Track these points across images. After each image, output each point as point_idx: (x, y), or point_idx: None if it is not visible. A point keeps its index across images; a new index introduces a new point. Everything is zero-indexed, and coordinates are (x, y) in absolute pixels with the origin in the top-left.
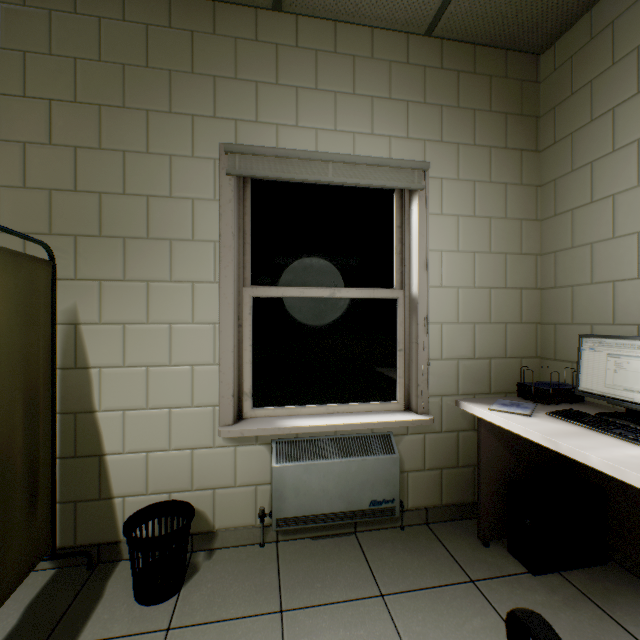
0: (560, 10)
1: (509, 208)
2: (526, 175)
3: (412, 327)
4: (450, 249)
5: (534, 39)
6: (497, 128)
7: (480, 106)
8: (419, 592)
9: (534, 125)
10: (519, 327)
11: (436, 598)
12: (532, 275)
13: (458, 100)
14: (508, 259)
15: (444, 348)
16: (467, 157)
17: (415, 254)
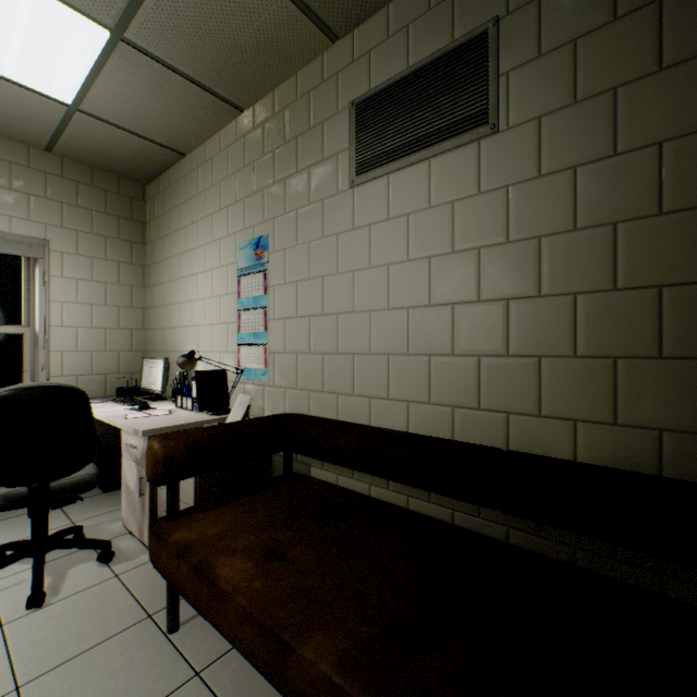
0: (142, 171)
1: (123, 277)
2: (137, 258)
3: (37, 354)
4: (71, 301)
5: (136, 177)
6: (113, 225)
7: (98, 208)
8: (11, 518)
9: (143, 227)
10: (131, 354)
11: (23, 517)
12: (142, 321)
13: (79, 201)
14: (122, 310)
15: (66, 368)
16: (87, 240)
17: (38, 303)
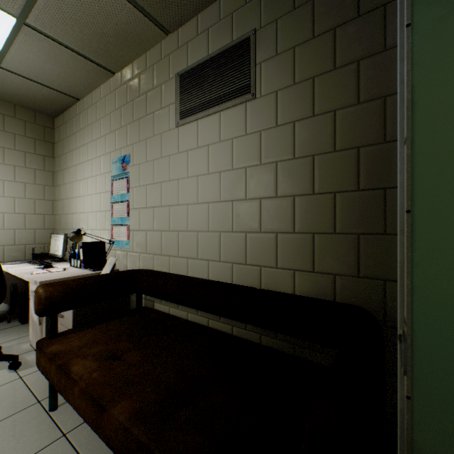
0: (50, 109)
1: (38, 180)
2: (48, 166)
3: None
4: None
5: (47, 113)
6: (30, 144)
7: (19, 133)
8: None
9: (53, 146)
10: (44, 231)
11: None
12: (52, 209)
13: (5, 127)
14: (37, 201)
15: None
16: (11, 154)
17: None
